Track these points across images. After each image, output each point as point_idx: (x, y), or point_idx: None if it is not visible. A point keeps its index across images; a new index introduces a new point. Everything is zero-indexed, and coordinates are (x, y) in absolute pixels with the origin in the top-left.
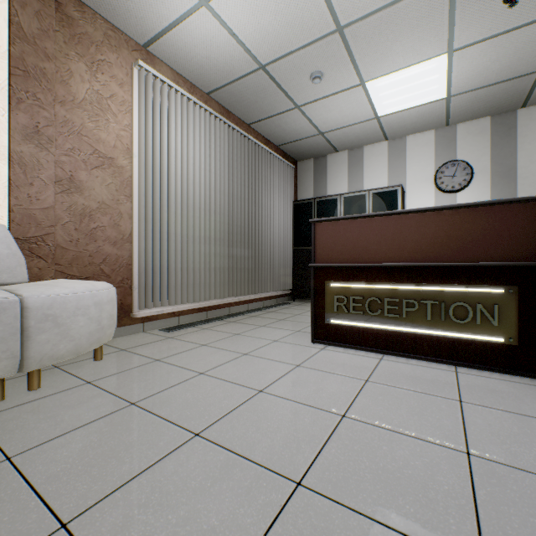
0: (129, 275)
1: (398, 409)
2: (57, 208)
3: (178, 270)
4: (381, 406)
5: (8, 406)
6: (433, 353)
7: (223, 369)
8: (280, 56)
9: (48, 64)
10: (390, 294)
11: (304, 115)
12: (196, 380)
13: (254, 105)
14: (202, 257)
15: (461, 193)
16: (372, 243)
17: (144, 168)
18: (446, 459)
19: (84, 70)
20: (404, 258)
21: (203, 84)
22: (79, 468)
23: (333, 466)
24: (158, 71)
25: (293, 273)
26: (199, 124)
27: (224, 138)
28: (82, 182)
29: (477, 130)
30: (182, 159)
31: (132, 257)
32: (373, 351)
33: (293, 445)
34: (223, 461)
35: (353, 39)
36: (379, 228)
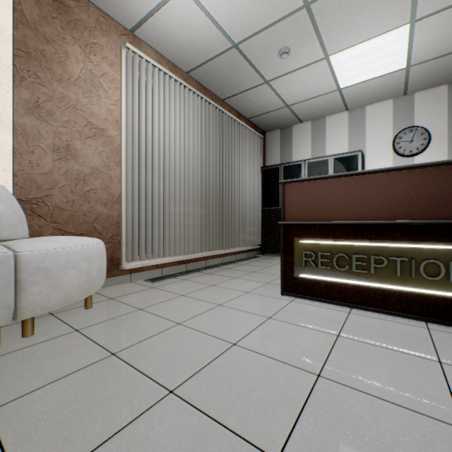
0: (118, 232)
1: (375, 370)
2: (55, 173)
3: (161, 228)
4: (356, 365)
5: (2, 353)
6: (402, 309)
7: (199, 320)
8: (251, 34)
9: (47, 47)
10: (358, 250)
11: (272, 90)
12: (173, 331)
13: (227, 81)
14: (182, 216)
15: (418, 156)
16: (339, 202)
17: (131, 138)
18: (440, 436)
19: (78, 52)
20: (372, 216)
21: (182, 64)
22: (51, 427)
23: (314, 439)
24: (144, 53)
25: (262, 230)
26: (180, 99)
27: (201, 112)
28: (77, 150)
29: (435, 97)
30: (165, 130)
31: (121, 216)
32: (340, 304)
33: (269, 409)
34: (196, 425)
35: (319, 14)
36: (347, 187)
